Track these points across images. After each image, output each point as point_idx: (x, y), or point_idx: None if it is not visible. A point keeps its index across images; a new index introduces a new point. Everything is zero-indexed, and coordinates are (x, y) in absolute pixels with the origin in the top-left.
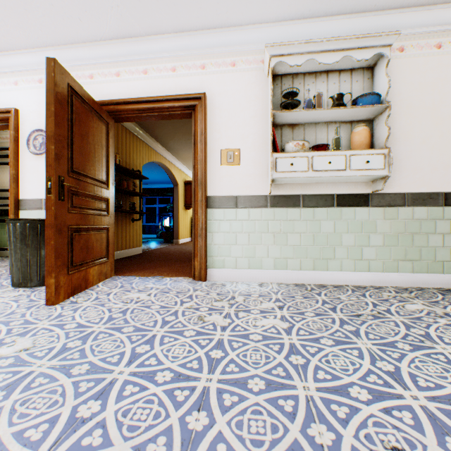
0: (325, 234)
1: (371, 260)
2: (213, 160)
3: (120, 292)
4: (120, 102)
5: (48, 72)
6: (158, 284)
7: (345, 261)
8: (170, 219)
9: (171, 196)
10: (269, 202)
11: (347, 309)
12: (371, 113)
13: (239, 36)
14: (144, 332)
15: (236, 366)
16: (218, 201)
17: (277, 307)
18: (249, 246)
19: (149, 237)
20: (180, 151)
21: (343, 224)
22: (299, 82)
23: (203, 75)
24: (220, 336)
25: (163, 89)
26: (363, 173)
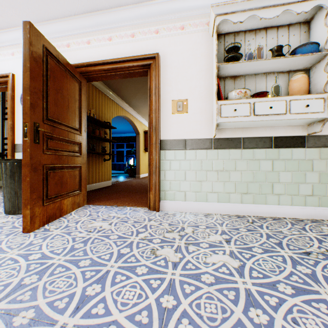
0: (264, 172)
1: (307, 195)
2: (165, 109)
3: (87, 220)
4: (90, 64)
5: (25, 34)
6: (119, 213)
7: (282, 196)
8: (133, 159)
9: (135, 142)
10: (213, 144)
11: (293, 244)
12: (309, 61)
13: (187, 3)
14: (99, 268)
15: (189, 322)
16: (169, 144)
17: (225, 241)
18: (195, 182)
19: (119, 173)
20: (140, 107)
21: (280, 163)
22: (240, 39)
23: (157, 38)
24: (172, 276)
25: (124, 52)
26: (302, 116)
